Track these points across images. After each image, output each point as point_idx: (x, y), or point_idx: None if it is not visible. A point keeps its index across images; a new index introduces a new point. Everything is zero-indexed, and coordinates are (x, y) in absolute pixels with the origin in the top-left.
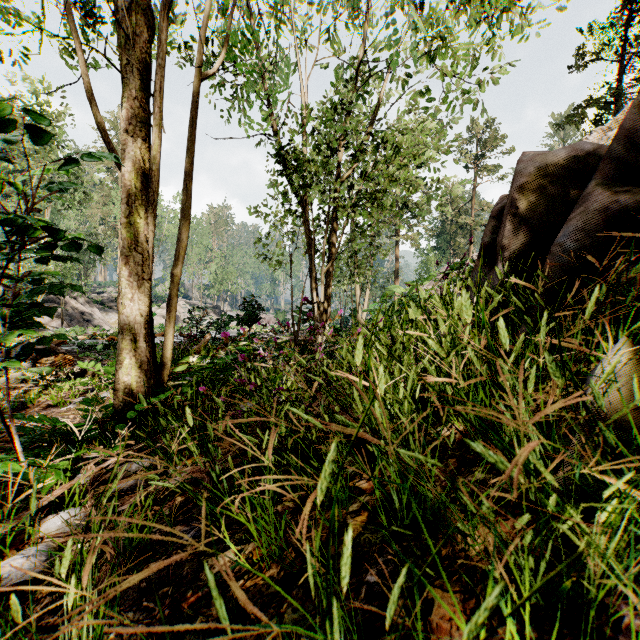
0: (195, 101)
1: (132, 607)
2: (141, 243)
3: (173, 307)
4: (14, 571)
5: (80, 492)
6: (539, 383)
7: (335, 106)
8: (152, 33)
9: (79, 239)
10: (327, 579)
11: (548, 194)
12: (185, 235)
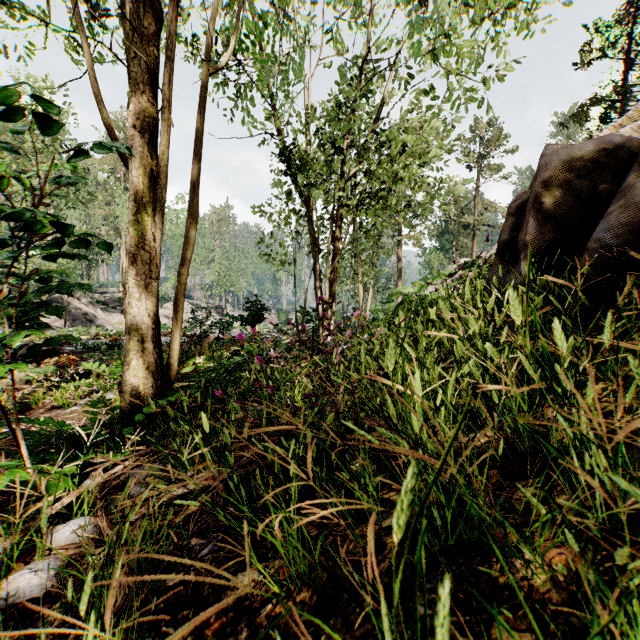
0: (202, 97)
1: (150, 632)
2: (149, 241)
3: (180, 307)
4: (21, 587)
5: (88, 499)
6: (579, 388)
7: (340, 104)
8: (160, 25)
9: (88, 235)
10: (411, 637)
11: (574, 189)
12: (192, 233)
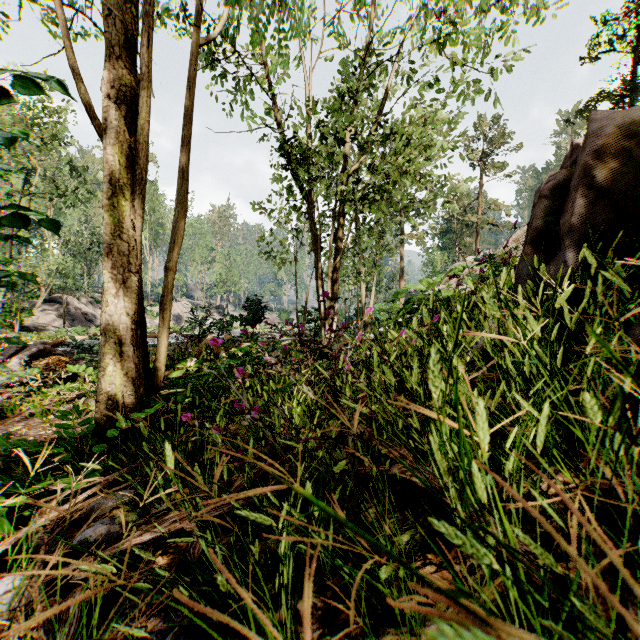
0: (192, 71)
1: None
2: (127, 229)
3: (167, 305)
4: None
5: (36, 541)
6: None
7: (343, 94)
8: None
9: (23, 209)
10: None
11: (634, 159)
12: (181, 224)
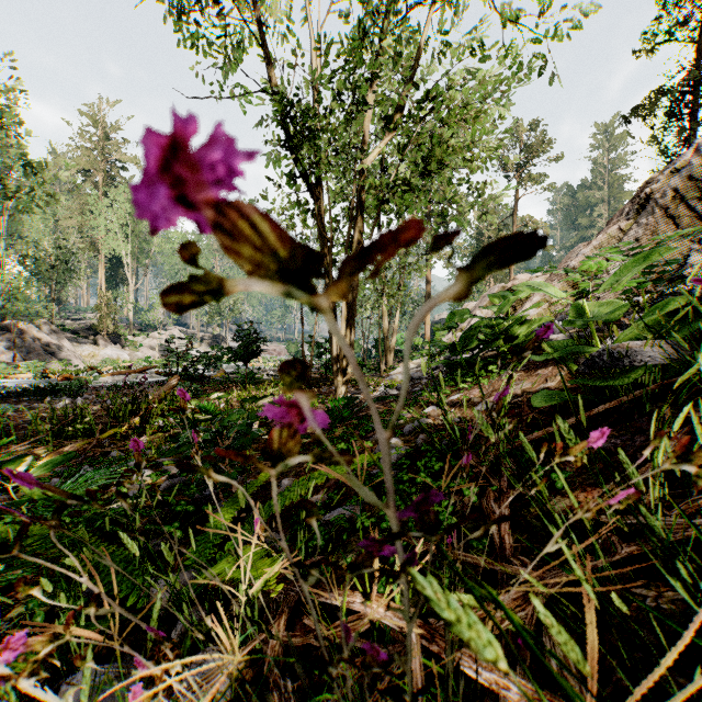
0: None
1: None
2: None
3: None
4: None
5: None
6: None
7: (364, 29)
8: None
9: None
10: None
11: None
12: None
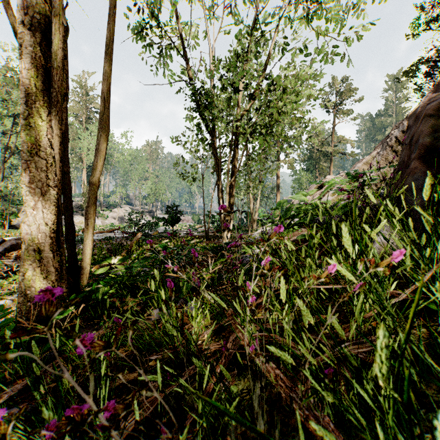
0: (111, 16)
1: None
2: (44, 147)
3: (91, 214)
4: None
5: None
6: None
7: (238, 53)
8: None
9: None
10: None
11: None
12: (103, 146)
